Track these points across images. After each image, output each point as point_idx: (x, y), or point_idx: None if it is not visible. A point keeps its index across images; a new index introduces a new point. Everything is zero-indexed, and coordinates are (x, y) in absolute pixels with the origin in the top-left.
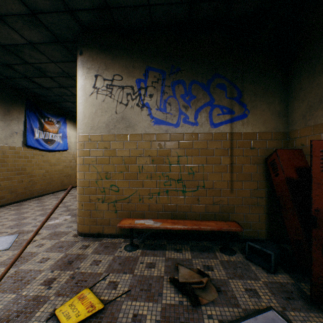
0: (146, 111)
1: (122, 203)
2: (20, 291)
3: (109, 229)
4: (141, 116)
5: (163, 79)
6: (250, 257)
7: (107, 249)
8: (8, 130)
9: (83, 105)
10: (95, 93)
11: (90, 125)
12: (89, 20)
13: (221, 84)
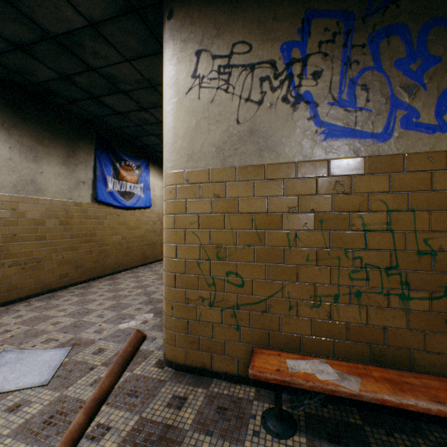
0: (305, 110)
1: (250, 312)
2: None
3: (223, 363)
4: (292, 124)
5: (346, 31)
6: None
7: (224, 417)
8: (72, 179)
9: (173, 115)
10: (196, 87)
11: (186, 153)
12: None
13: None
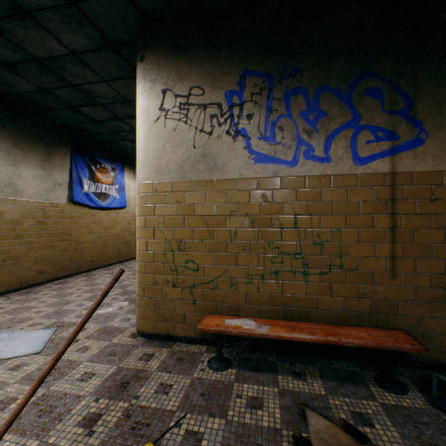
0: (242, 142)
1: (203, 289)
2: (46, 435)
3: (183, 330)
4: (233, 151)
5: (269, 88)
6: (441, 402)
7: (181, 363)
8: (49, 181)
9: (144, 138)
10: (163, 117)
11: (154, 168)
12: (153, 5)
13: (374, 88)
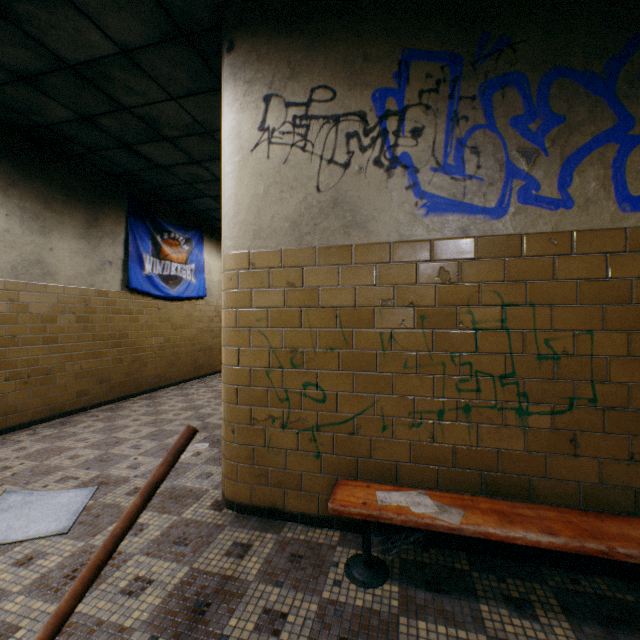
0: (402, 177)
1: (334, 434)
2: None
3: (299, 501)
4: (386, 194)
5: (453, 79)
6: None
7: (299, 565)
8: (95, 259)
9: (234, 178)
10: (264, 142)
11: (251, 228)
12: None
13: None
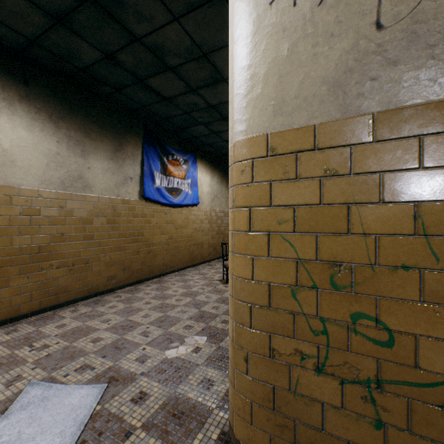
0: None
1: (409, 400)
2: None
3: None
4: None
5: None
6: None
7: None
8: (120, 175)
9: (246, 46)
10: None
11: (269, 103)
12: None
13: None
